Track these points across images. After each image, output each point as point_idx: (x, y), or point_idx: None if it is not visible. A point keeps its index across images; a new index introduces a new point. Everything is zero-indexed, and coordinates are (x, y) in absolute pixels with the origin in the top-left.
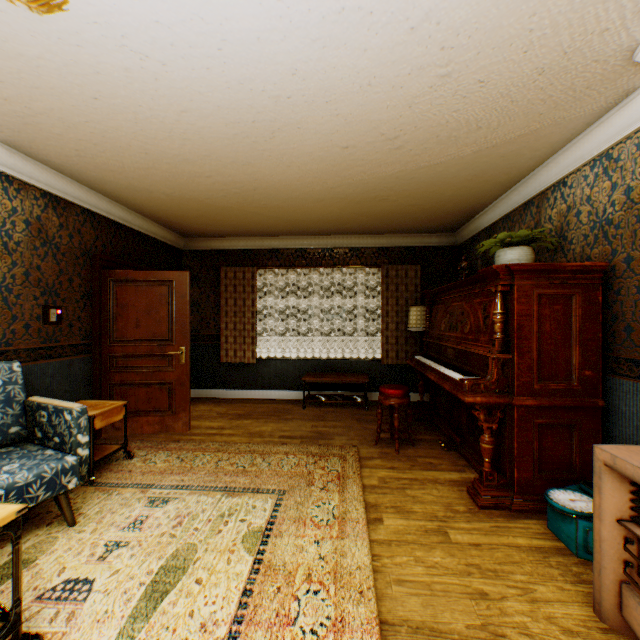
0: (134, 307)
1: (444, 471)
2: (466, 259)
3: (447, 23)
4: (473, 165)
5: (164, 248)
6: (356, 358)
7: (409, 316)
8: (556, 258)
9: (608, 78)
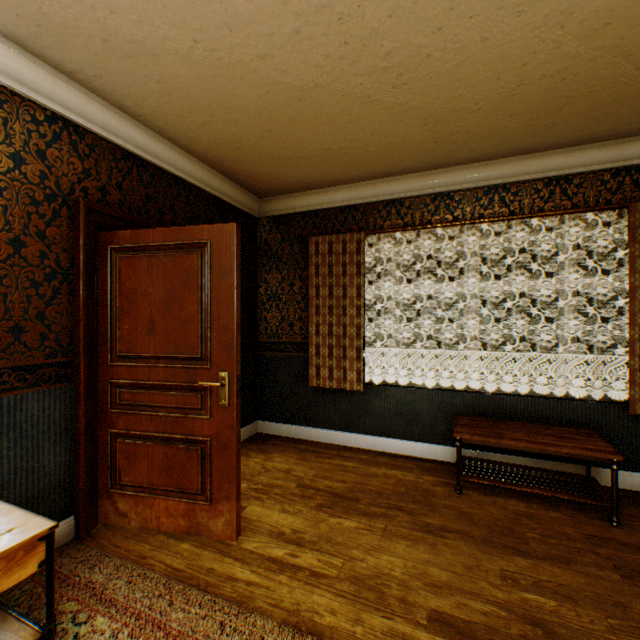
0: (145, 296)
1: None
2: None
3: None
4: None
5: (225, 211)
6: (557, 394)
7: None
8: None
9: None
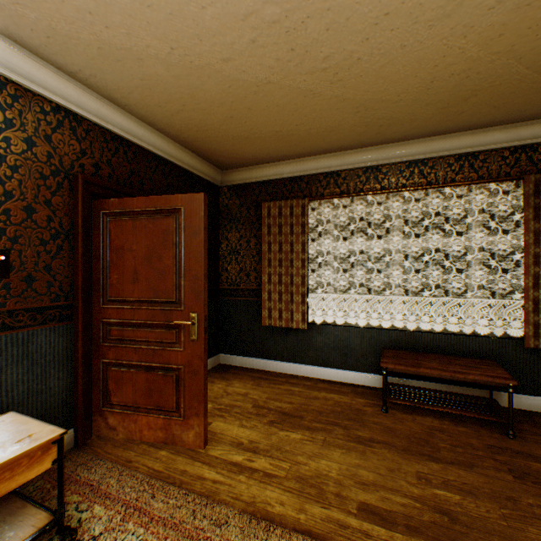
0: (130, 252)
1: None
2: None
3: None
4: None
5: (194, 181)
6: (466, 332)
7: None
8: None
9: None
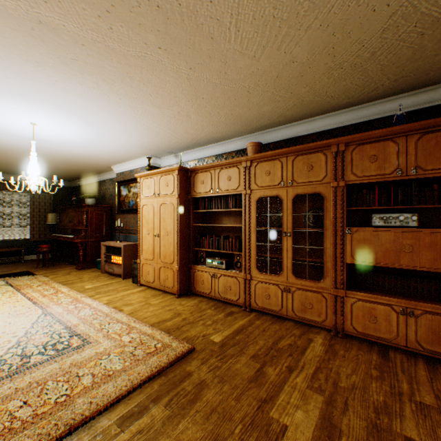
0: None
1: (69, 267)
2: (77, 194)
3: (72, 156)
4: (79, 170)
5: None
6: (13, 239)
7: (49, 217)
8: (104, 201)
9: (109, 167)
